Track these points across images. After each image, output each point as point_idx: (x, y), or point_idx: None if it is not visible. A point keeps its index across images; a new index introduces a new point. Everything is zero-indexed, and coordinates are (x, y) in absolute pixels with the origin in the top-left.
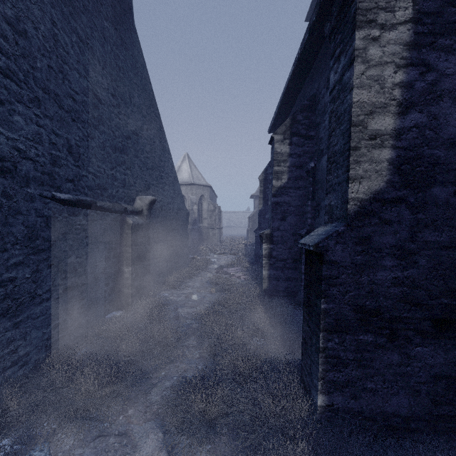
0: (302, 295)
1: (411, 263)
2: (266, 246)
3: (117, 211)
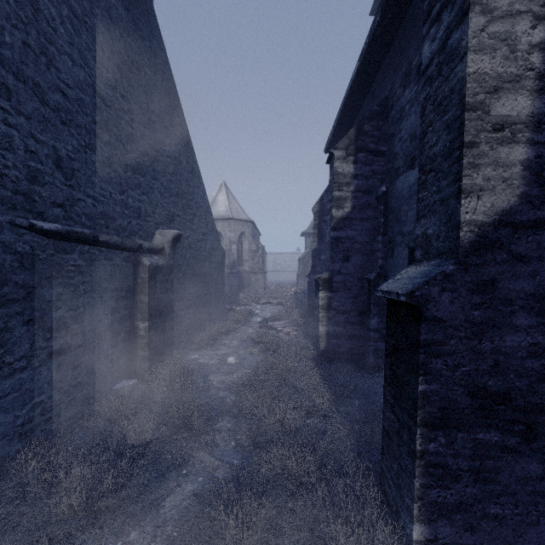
0: (370, 358)
1: None
2: (323, 294)
3: (129, 249)
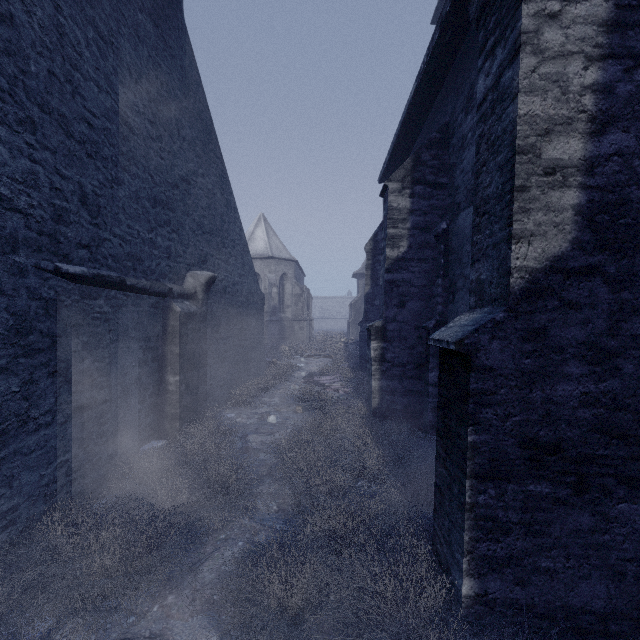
0: (429, 416)
1: (611, 370)
2: (376, 344)
3: (158, 294)
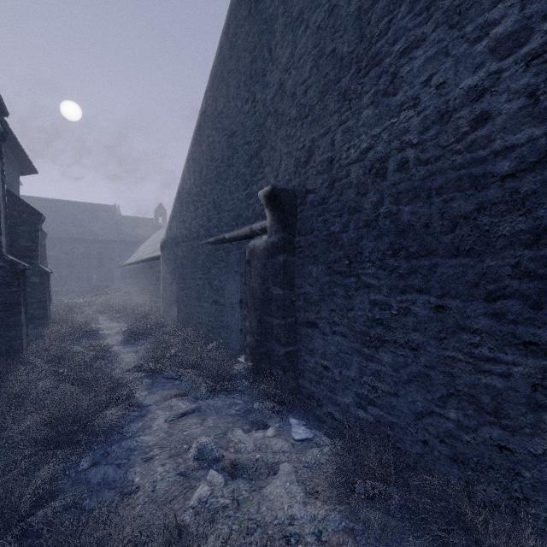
0: None
1: None
2: None
3: (245, 237)
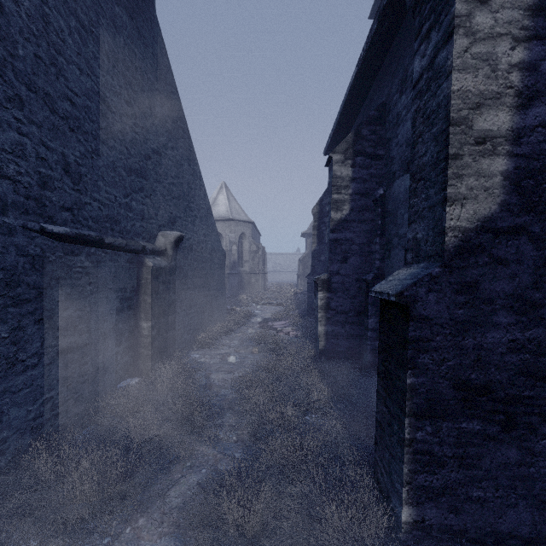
0: (368, 357)
1: (535, 319)
2: (322, 294)
3: (133, 251)
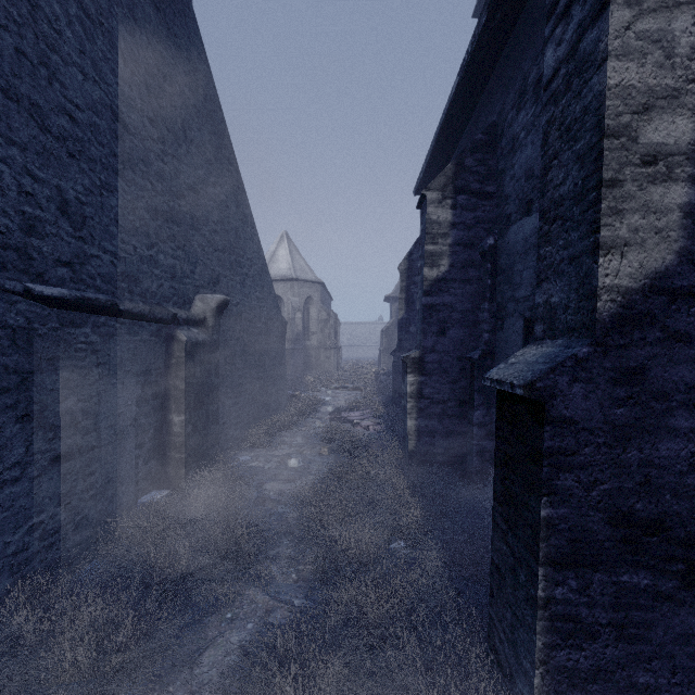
0: (474, 461)
1: None
2: (412, 378)
3: (160, 320)
